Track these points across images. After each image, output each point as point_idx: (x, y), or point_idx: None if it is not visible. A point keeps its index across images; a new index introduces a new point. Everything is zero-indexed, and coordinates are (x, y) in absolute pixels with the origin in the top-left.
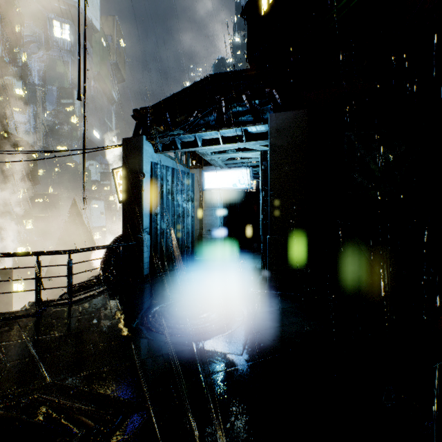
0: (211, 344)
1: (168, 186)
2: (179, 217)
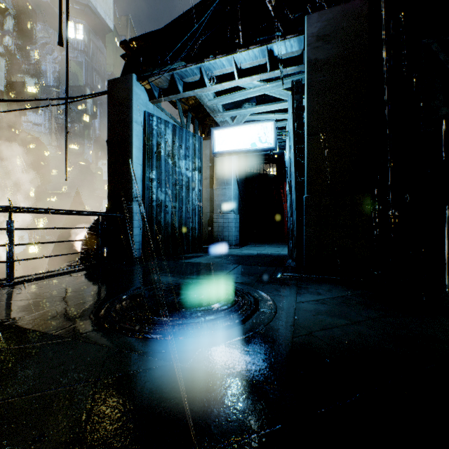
0: (214, 356)
1: (168, 146)
2: (183, 189)
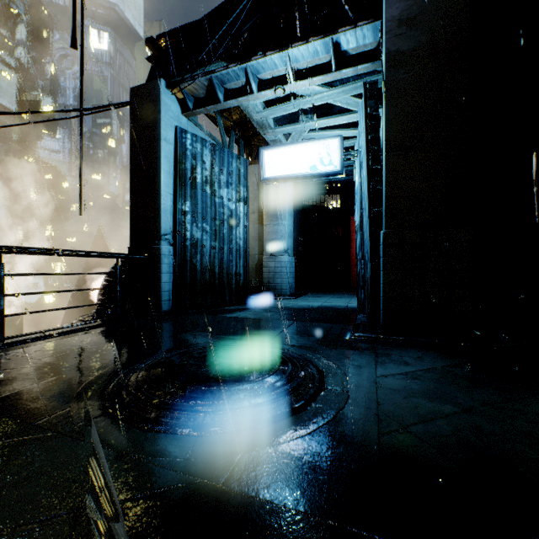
0: (262, 468)
1: (206, 171)
2: (224, 225)
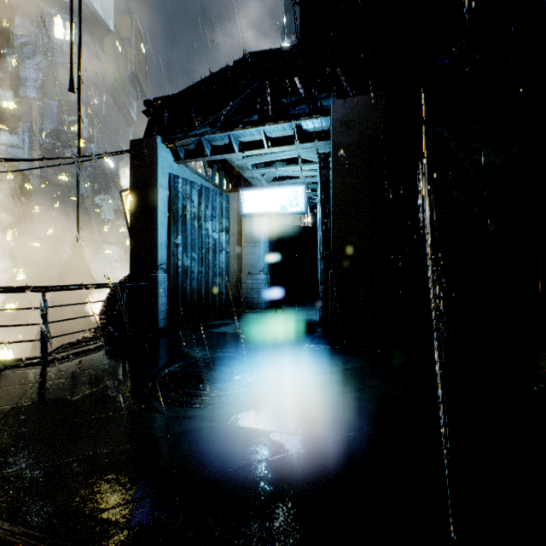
0: (247, 418)
1: (194, 208)
2: (209, 252)
